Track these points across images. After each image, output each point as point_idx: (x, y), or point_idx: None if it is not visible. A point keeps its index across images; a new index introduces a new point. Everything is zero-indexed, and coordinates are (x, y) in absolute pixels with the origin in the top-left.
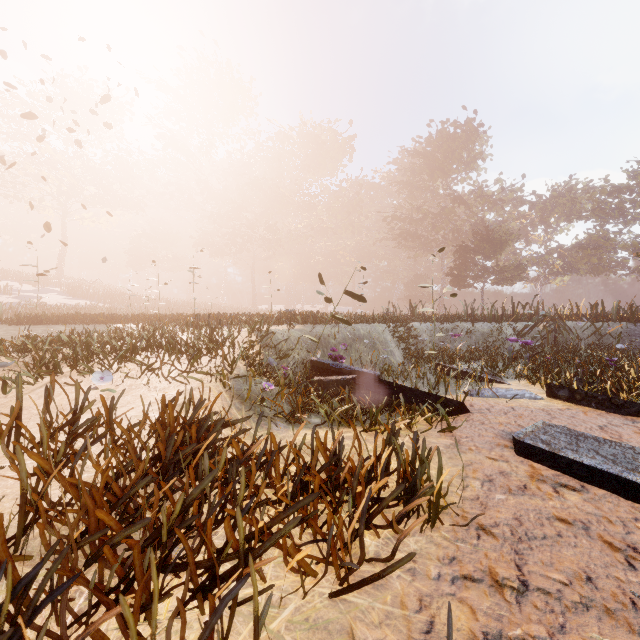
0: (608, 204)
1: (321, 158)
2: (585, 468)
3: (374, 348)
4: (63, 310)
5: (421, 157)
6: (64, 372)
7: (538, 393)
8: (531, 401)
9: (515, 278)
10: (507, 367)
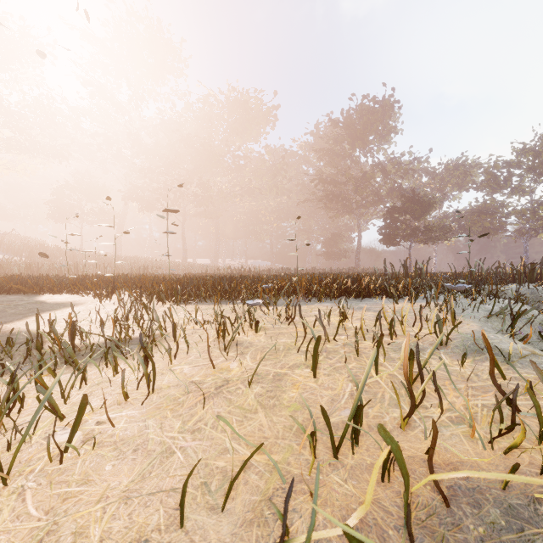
0: (498, 177)
1: (248, 123)
2: None
3: None
4: None
5: (345, 127)
6: None
7: None
8: None
9: (440, 237)
10: None
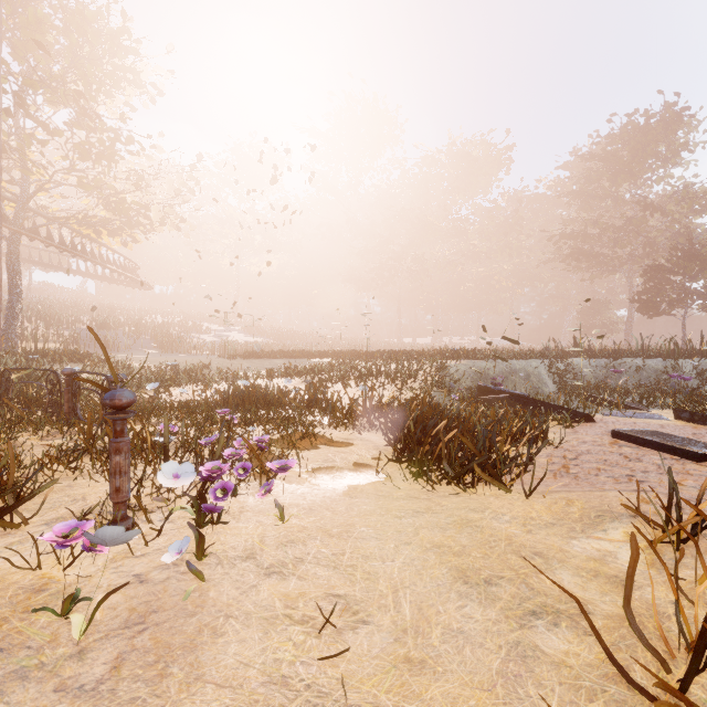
0: None
1: (472, 176)
2: (643, 440)
3: (528, 380)
4: (253, 347)
5: (598, 161)
6: (331, 387)
7: (671, 417)
8: (657, 421)
9: None
10: (654, 399)
